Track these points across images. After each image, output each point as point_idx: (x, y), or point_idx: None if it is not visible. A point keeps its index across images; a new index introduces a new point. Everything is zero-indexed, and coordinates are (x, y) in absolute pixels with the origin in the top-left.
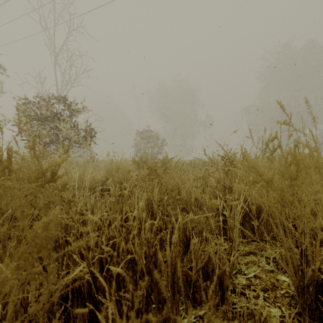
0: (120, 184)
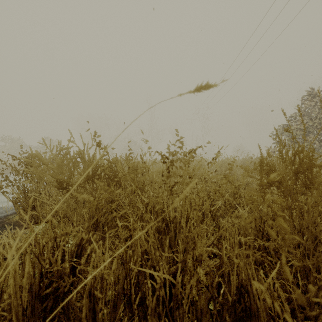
0: None
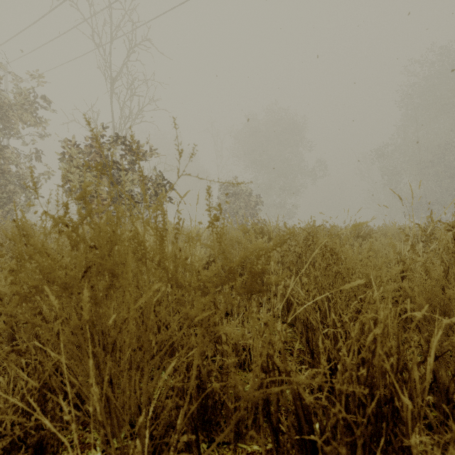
0: (242, 269)
